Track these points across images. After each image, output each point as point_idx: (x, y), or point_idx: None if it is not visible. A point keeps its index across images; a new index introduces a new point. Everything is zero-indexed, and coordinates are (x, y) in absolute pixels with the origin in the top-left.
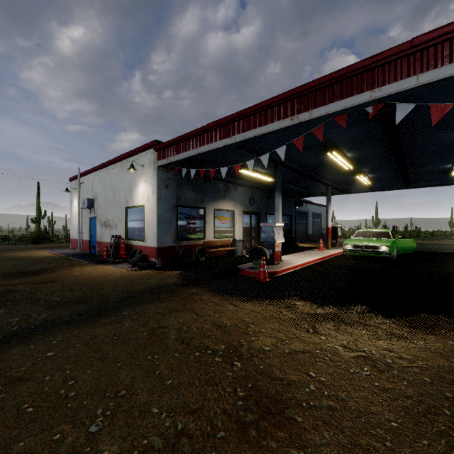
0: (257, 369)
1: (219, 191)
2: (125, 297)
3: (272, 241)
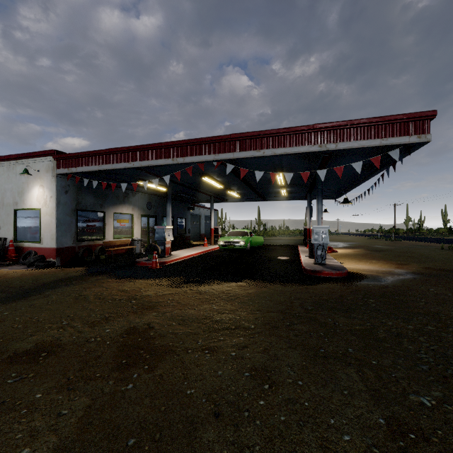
0: (144, 301)
1: (119, 197)
2: (41, 286)
3: (163, 240)
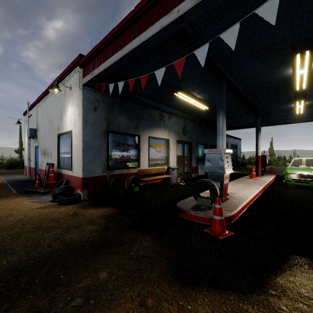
0: None
1: (154, 120)
2: None
3: (220, 172)
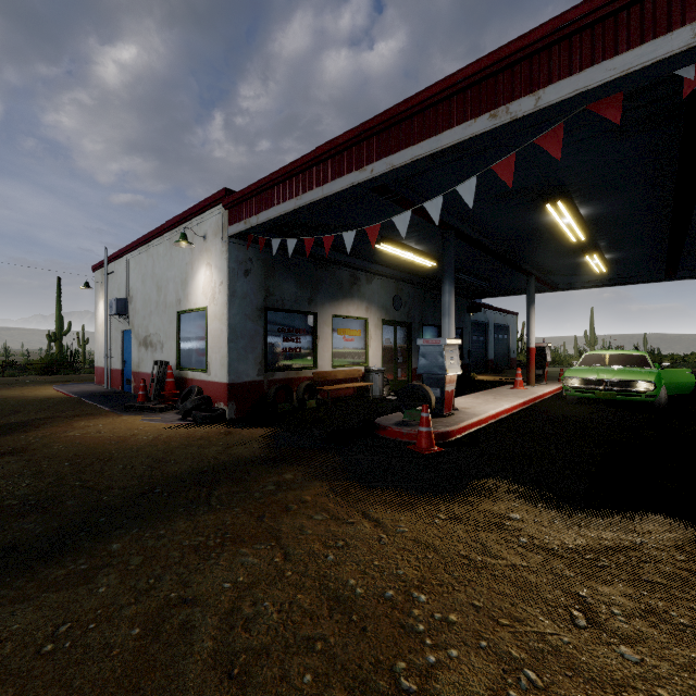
0: None
1: (341, 285)
2: (138, 495)
3: (439, 373)
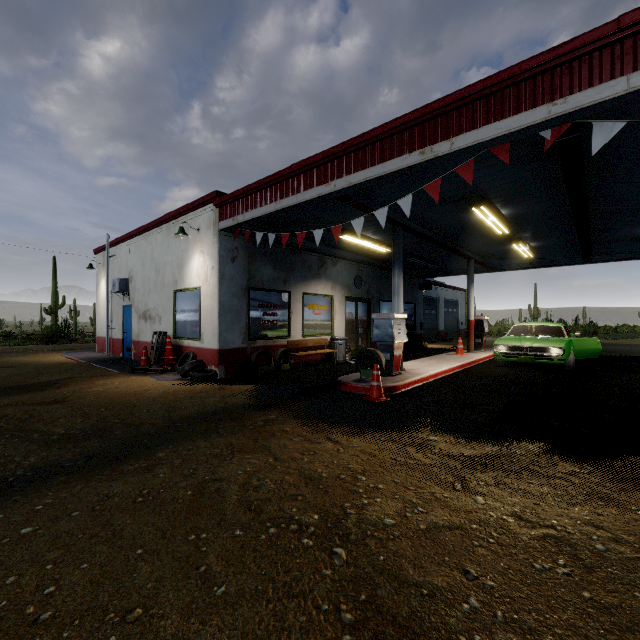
0: (375, 562)
1: (311, 268)
2: (166, 427)
3: (389, 341)
